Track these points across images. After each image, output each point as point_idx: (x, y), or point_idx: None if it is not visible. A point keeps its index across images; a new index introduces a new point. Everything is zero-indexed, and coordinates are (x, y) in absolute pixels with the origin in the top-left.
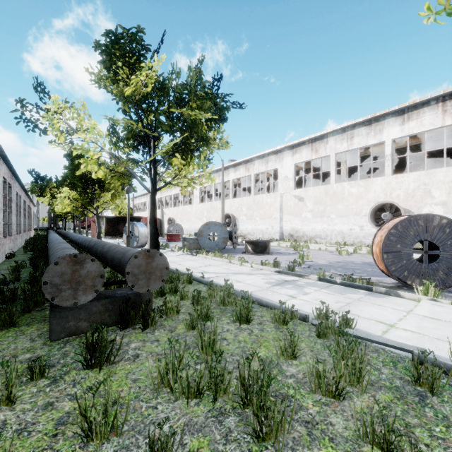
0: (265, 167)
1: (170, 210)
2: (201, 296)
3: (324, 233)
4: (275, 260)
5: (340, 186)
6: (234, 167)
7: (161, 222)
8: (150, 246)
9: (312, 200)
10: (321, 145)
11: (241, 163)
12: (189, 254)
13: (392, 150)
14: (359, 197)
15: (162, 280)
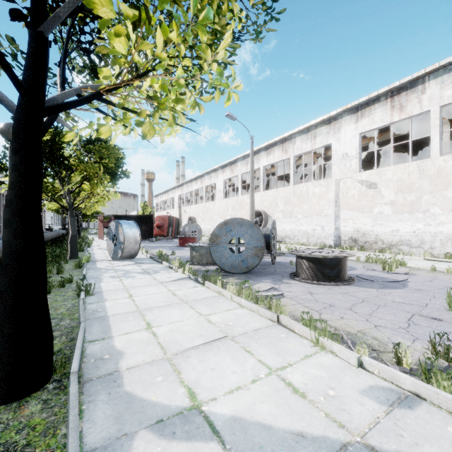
0: (312, 145)
1: (191, 208)
2: None
3: (417, 238)
4: (435, 342)
5: None
6: (267, 150)
7: (178, 221)
8: None
9: (393, 185)
10: (411, 97)
11: (276, 143)
12: (192, 279)
13: None
14: None
15: None
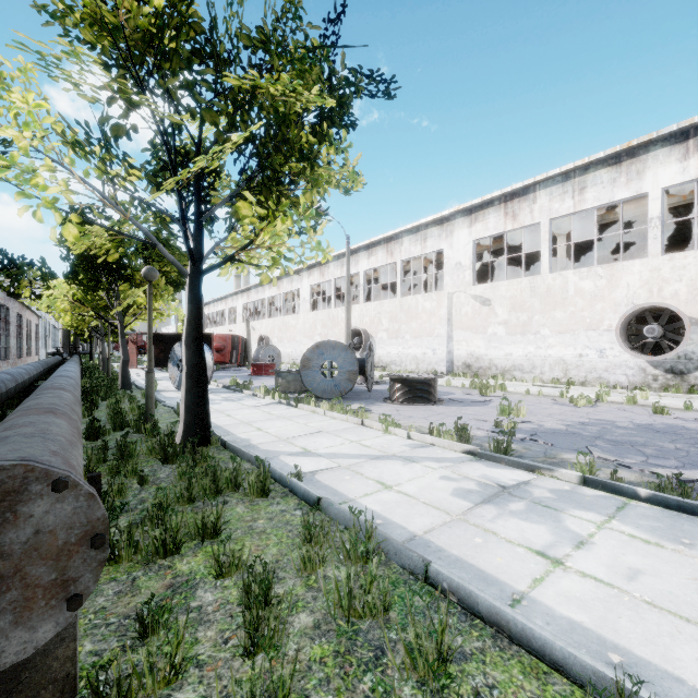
0: (422, 248)
1: (262, 324)
2: (283, 556)
3: (529, 362)
4: (457, 423)
5: (560, 278)
6: (368, 250)
7: (246, 342)
8: (185, 396)
9: (506, 303)
10: (524, 206)
11: (380, 242)
12: (284, 403)
13: (662, 209)
14: (597, 297)
15: (66, 603)
